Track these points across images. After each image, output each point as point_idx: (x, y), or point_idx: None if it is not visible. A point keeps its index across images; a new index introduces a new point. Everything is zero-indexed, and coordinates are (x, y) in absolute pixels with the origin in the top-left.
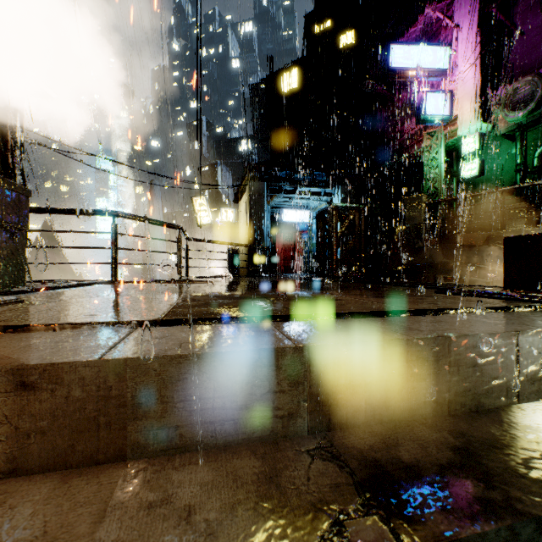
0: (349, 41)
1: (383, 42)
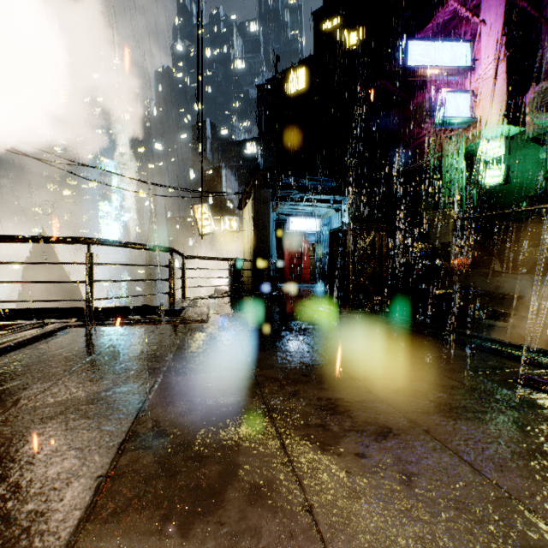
0: (359, 38)
1: (396, 39)
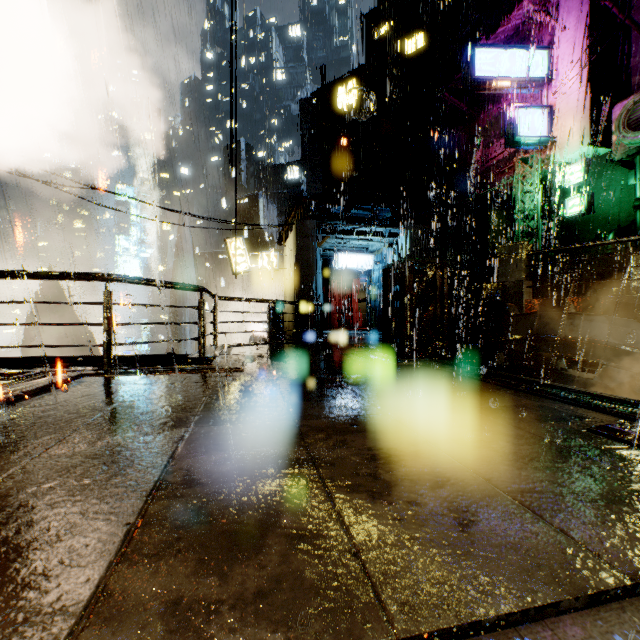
0: (419, 45)
1: (461, 46)
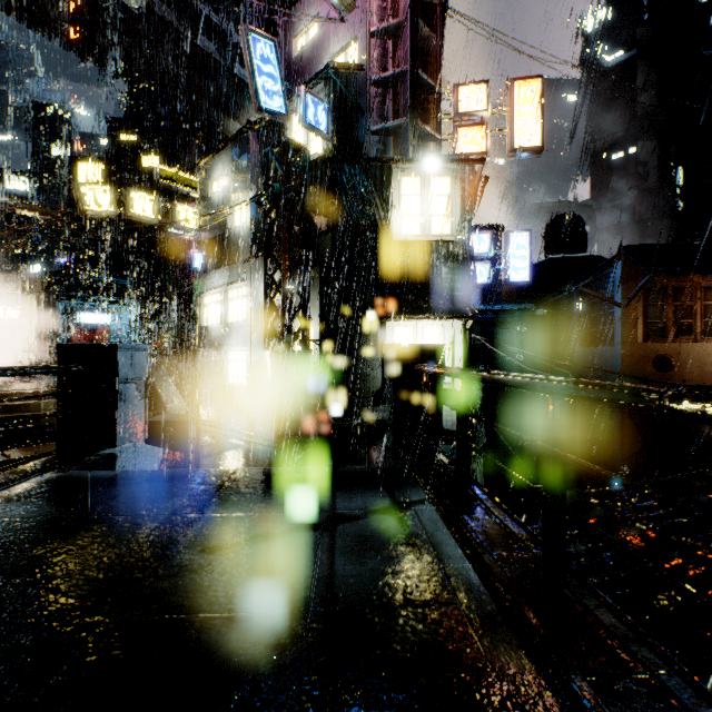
0: (152, 164)
1: None
